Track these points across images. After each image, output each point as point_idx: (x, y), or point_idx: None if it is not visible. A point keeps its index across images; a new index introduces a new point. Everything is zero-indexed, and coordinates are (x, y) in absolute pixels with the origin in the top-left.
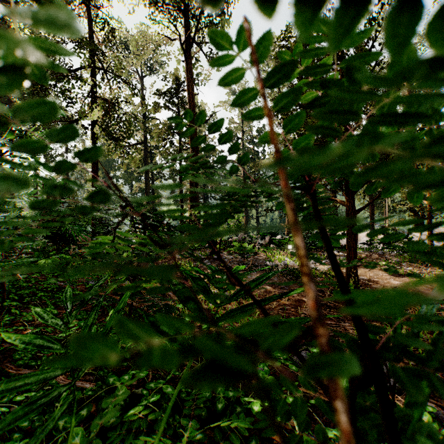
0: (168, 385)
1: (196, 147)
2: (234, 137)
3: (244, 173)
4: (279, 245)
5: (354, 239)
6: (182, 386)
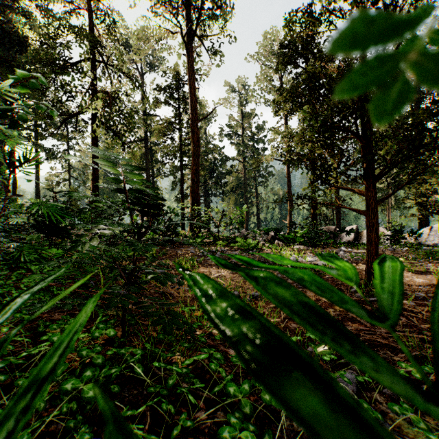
0: None
1: (198, 142)
2: (235, 134)
3: (245, 169)
4: (283, 242)
5: (375, 233)
6: None
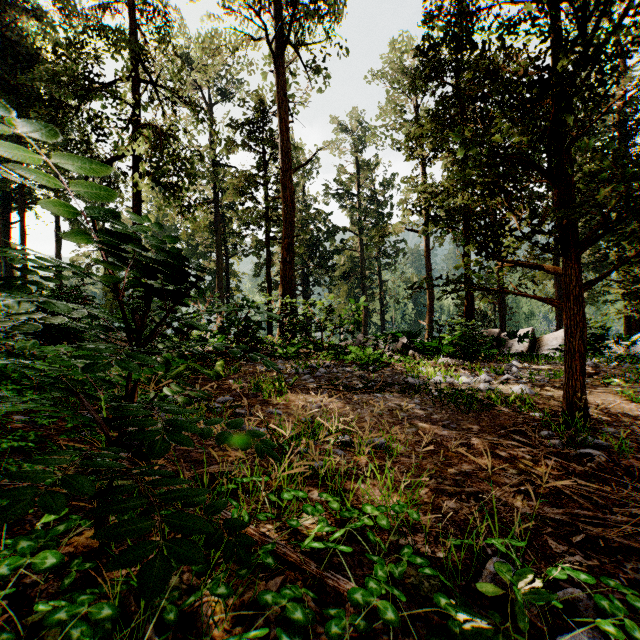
0: None
1: (291, 202)
2: (348, 193)
3: (362, 246)
4: (421, 352)
5: (580, 337)
6: None
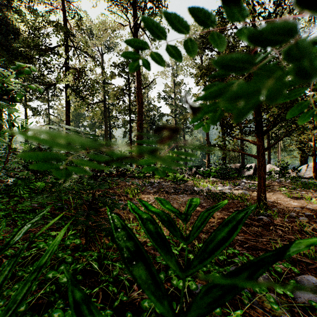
0: (115, 316)
1: (141, 103)
2: (169, 97)
3: (176, 123)
4: (202, 175)
5: (263, 171)
6: (129, 313)
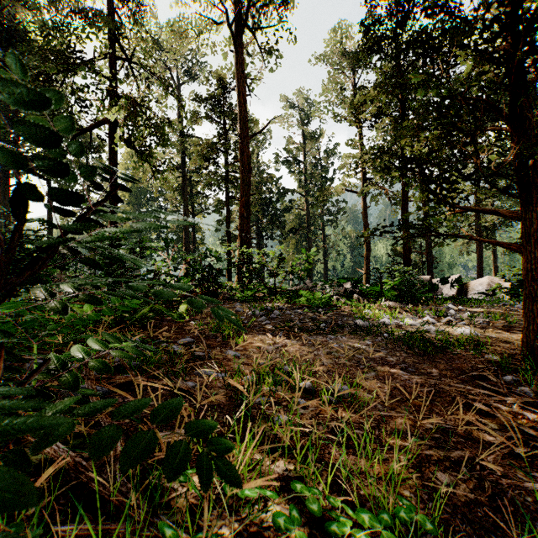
0: None
1: (248, 165)
2: (296, 160)
3: (308, 205)
4: (363, 296)
5: None
6: None
